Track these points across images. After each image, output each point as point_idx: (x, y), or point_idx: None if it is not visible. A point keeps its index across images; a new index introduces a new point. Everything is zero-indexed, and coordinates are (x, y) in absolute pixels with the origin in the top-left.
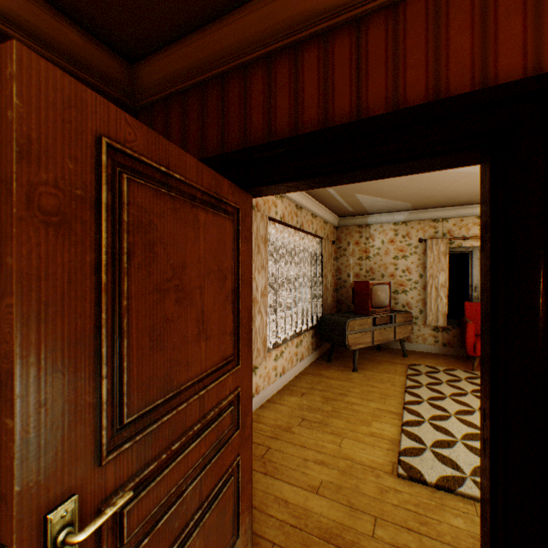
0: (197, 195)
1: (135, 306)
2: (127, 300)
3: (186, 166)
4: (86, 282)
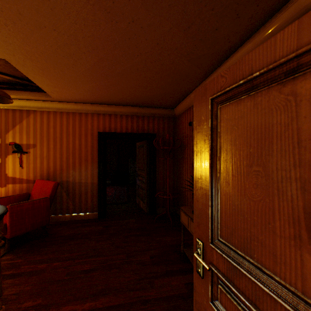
0: (301, 62)
1: (223, 178)
2: (219, 174)
3: (274, 50)
4: (206, 162)
